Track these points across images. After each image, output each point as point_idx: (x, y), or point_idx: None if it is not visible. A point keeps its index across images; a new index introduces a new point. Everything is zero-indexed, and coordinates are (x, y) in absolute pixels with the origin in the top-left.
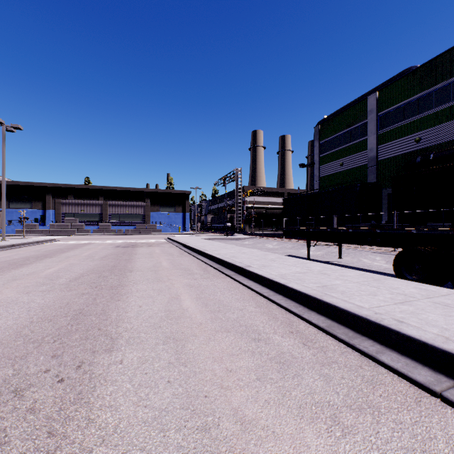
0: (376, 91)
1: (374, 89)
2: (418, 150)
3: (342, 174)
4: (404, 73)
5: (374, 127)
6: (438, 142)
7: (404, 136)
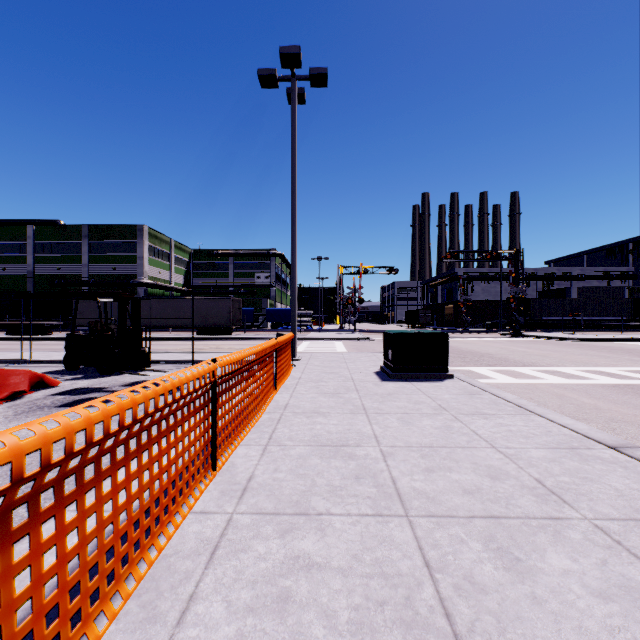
0: (33, 225)
1: (33, 221)
2: (59, 274)
3: (6, 277)
4: (53, 222)
5: (32, 250)
6: (70, 274)
7: (52, 263)
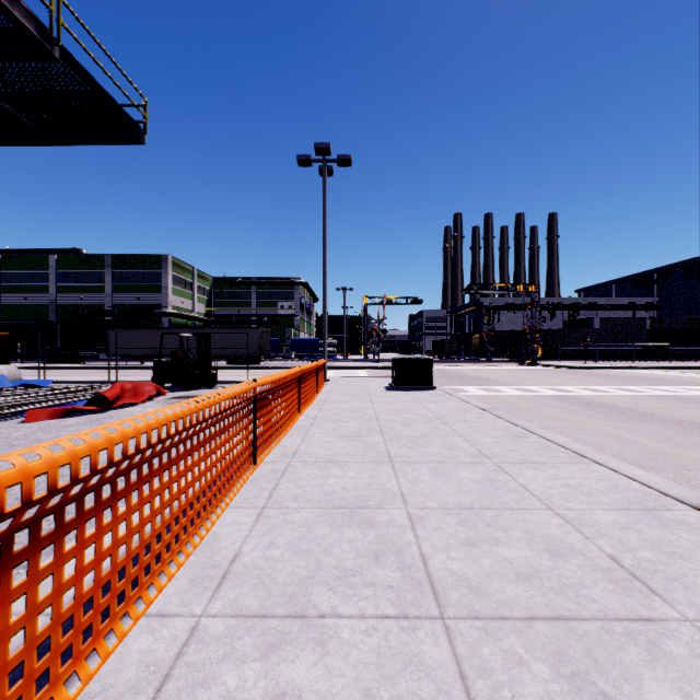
0: (56, 254)
1: (55, 250)
2: (83, 304)
3: (28, 307)
4: (76, 251)
5: (55, 279)
6: (93, 303)
7: (75, 293)
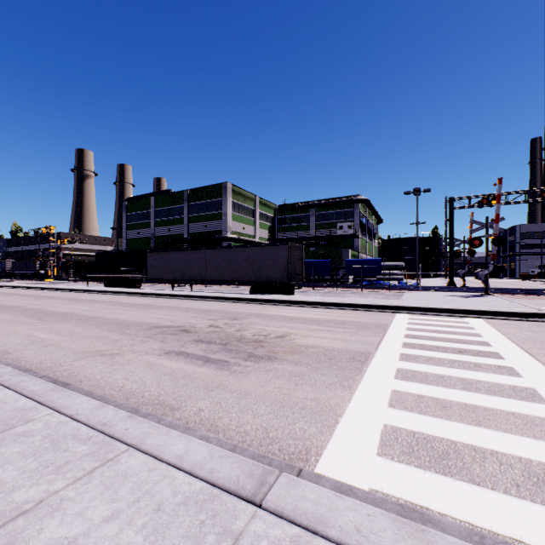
0: (154, 196)
1: (155, 193)
2: (170, 235)
3: (140, 239)
4: (167, 191)
5: (154, 216)
6: (176, 233)
7: (165, 226)
